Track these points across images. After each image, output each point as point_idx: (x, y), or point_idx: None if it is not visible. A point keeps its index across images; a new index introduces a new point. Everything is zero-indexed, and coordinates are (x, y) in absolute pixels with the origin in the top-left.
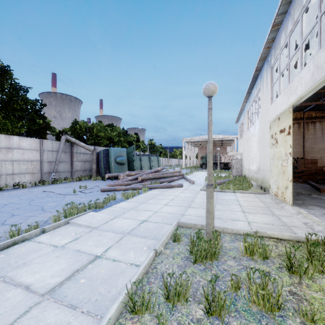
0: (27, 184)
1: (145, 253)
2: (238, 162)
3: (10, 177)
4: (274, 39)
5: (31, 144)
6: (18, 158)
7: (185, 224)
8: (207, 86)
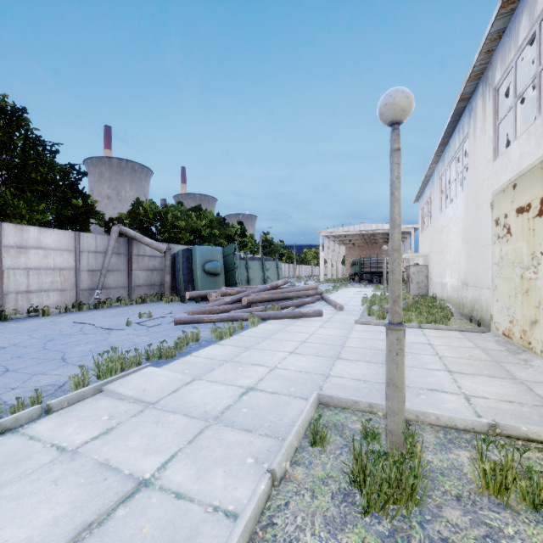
0: (52, 308)
1: (250, 475)
2: (421, 271)
3: (24, 298)
4: (502, 33)
5: (59, 241)
6: (37, 264)
7: (334, 400)
8: (390, 98)
